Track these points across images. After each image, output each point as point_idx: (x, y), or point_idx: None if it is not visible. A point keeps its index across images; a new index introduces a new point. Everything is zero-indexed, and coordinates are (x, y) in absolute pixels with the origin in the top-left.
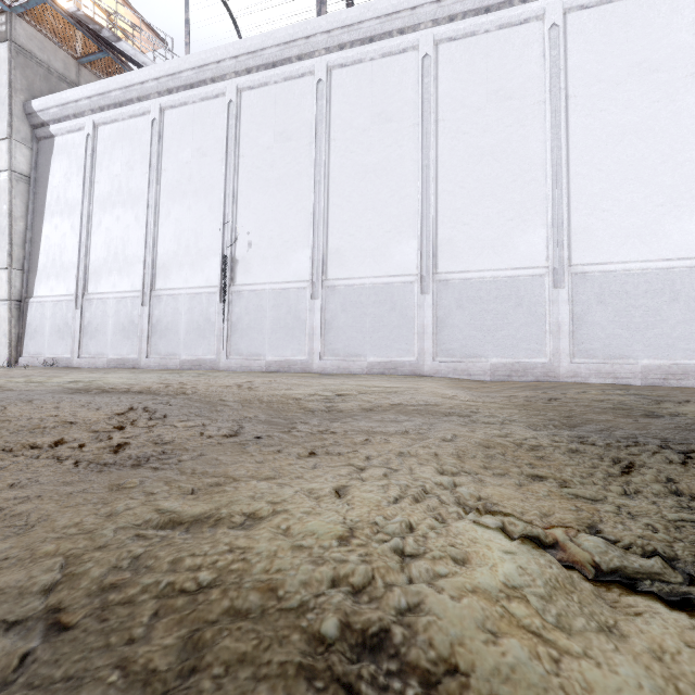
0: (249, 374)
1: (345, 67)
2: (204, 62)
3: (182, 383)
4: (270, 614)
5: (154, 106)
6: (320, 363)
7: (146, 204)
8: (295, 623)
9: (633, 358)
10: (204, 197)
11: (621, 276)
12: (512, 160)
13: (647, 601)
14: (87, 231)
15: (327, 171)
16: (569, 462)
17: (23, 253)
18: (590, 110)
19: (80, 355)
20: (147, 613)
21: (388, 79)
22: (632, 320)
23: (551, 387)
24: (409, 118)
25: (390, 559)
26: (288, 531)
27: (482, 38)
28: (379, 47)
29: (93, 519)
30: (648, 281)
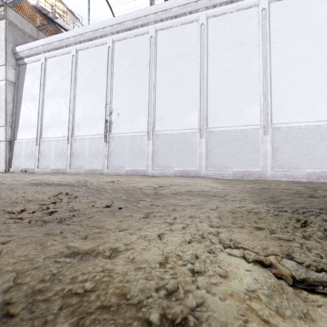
0: (118, 176)
1: (164, 30)
2: (97, 28)
3: (86, 180)
4: (122, 309)
5: (73, 49)
6: (152, 171)
7: (69, 96)
8: (135, 315)
9: (302, 169)
10: (97, 92)
11: (296, 129)
12: (243, 73)
13: (323, 298)
14: (42, 108)
15: (155, 79)
16: (274, 220)
17: (12, 119)
18: (281, 49)
19: (38, 167)
20: (55, 307)
21: (184, 35)
22: (302, 150)
23: (262, 182)
24: (194, 54)
25: (186, 276)
26: (133, 259)
27: (229, 15)
28: (180, 20)
29: (34, 252)
30: (309, 131)
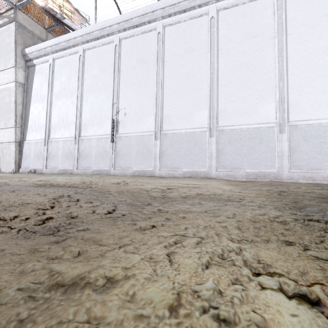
0: (124, 177)
1: (172, 25)
2: (103, 26)
3: (91, 182)
4: None
5: (80, 49)
6: (159, 171)
7: (76, 96)
8: None
9: (323, 170)
10: (103, 91)
11: (316, 126)
12: (257, 68)
13: None
14: (50, 109)
15: (162, 77)
16: (305, 232)
17: (21, 120)
18: (299, 40)
19: (47, 167)
20: None
21: (193, 30)
22: (322, 150)
23: (279, 184)
24: (204, 49)
25: None
26: (133, 296)
27: (241, 7)
28: (188, 14)
29: (8, 278)
30: None
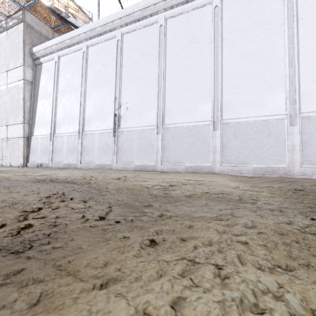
0: (126, 171)
1: (174, 17)
2: (106, 22)
3: (92, 177)
4: None
5: (84, 46)
6: (161, 166)
7: (80, 91)
8: None
9: None
10: (106, 86)
11: None
12: (264, 57)
13: None
14: (55, 105)
15: (164, 70)
16: None
17: (29, 116)
18: (312, 25)
19: (52, 162)
20: None
21: (195, 21)
22: None
23: (291, 181)
24: (207, 40)
25: None
26: None
27: None
28: (191, 5)
29: None
30: None
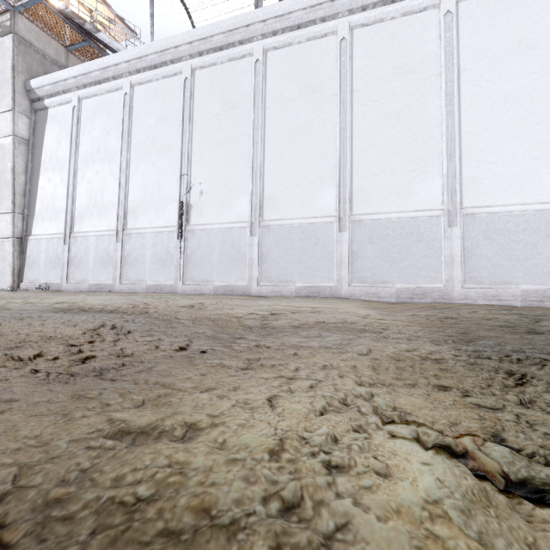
0: (200, 296)
1: (278, 50)
2: (165, 47)
3: (146, 304)
4: (202, 537)
5: (126, 83)
6: (258, 287)
7: (119, 161)
8: (226, 549)
9: (514, 284)
10: (165, 155)
11: (504, 216)
12: (413, 122)
13: None
14: (73, 183)
15: (263, 133)
16: (469, 373)
17: (23, 201)
18: (478, 80)
19: (68, 281)
20: (84, 532)
21: (312, 59)
22: (513, 253)
23: (446, 307)
24: (330, 90)
25: (317, 474)
26: (224, 444)
27: (389, 24)
28: (305, 32)
29: (52, 429)
30: (527, 221)
